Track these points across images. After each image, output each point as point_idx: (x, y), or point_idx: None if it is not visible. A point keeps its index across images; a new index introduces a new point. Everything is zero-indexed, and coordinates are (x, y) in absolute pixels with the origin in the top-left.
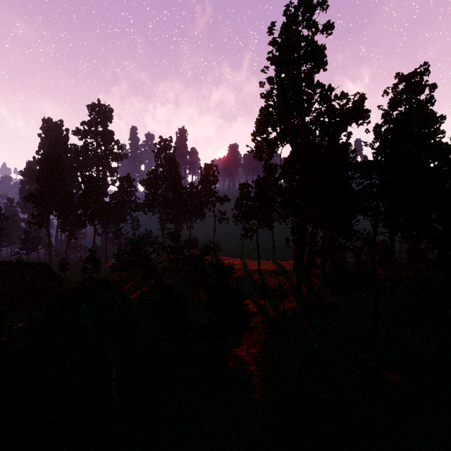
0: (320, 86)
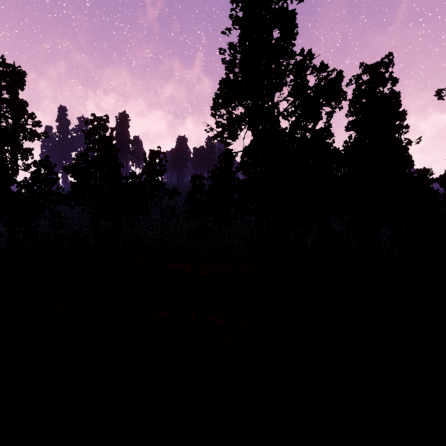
0: (294, 56)
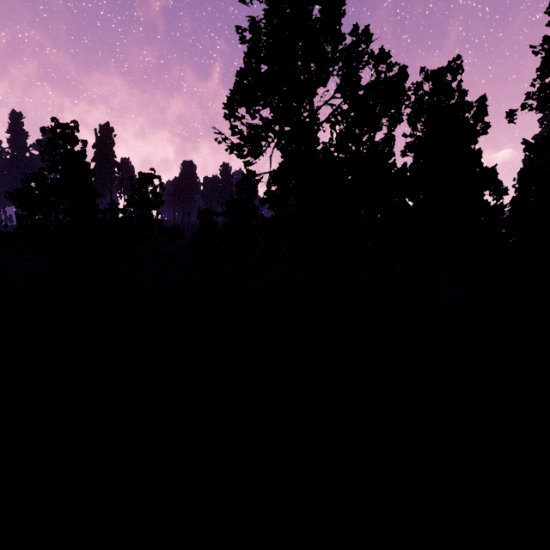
0: (343, 40)
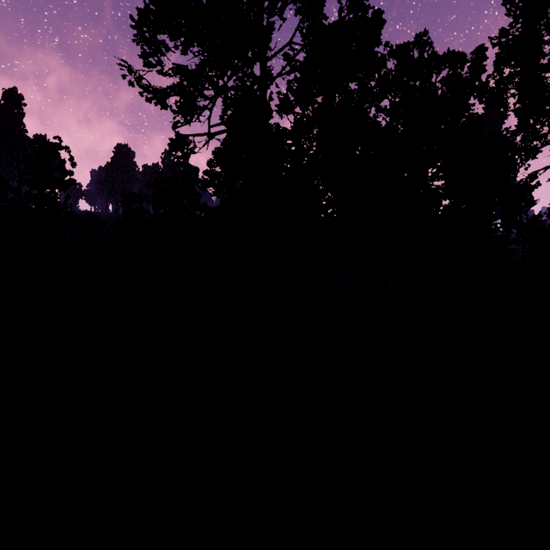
0: None
